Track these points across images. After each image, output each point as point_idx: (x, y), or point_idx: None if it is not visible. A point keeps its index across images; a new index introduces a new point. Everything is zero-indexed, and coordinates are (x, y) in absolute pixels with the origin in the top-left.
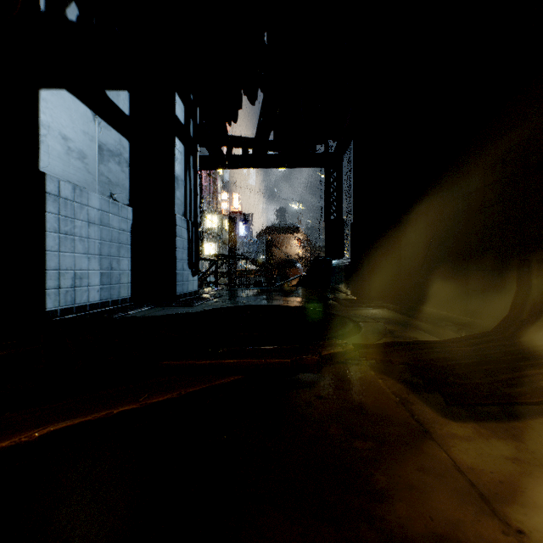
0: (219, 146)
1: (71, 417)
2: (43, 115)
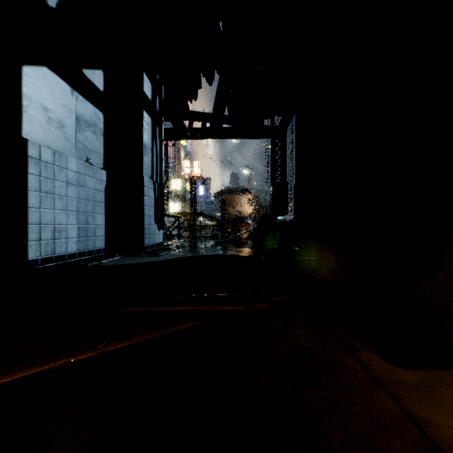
0: (181, 120)
1: (28, 367)
2: (26, 89)
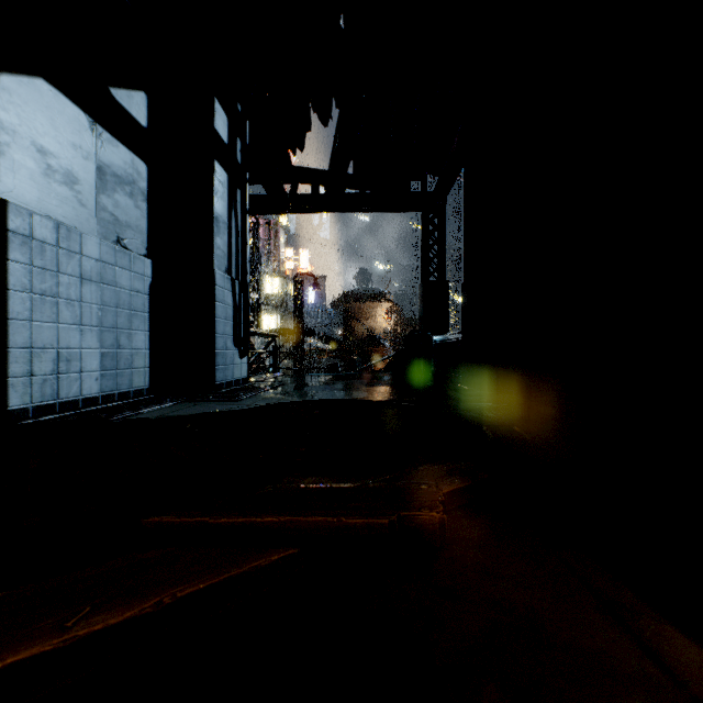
0: (279, 181)
1: None
2: (4, 113)
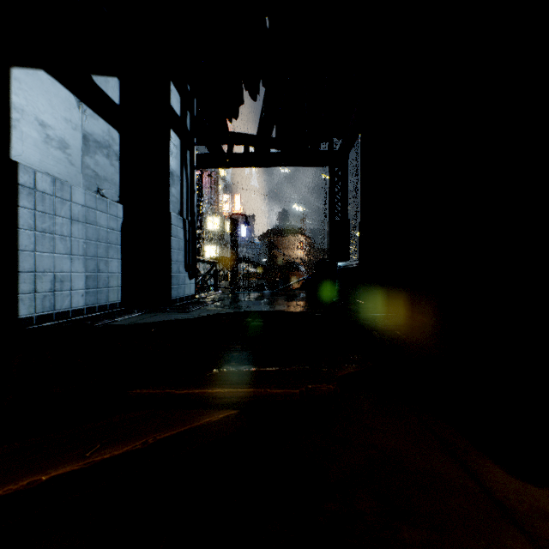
0: (219, 143)
1: None
2: (16, 97)
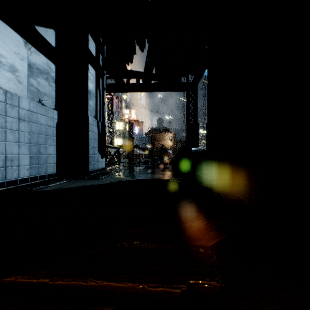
0: (121, 77)
1: None
2: None
